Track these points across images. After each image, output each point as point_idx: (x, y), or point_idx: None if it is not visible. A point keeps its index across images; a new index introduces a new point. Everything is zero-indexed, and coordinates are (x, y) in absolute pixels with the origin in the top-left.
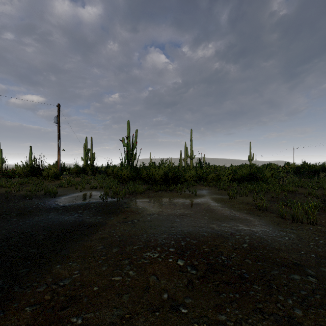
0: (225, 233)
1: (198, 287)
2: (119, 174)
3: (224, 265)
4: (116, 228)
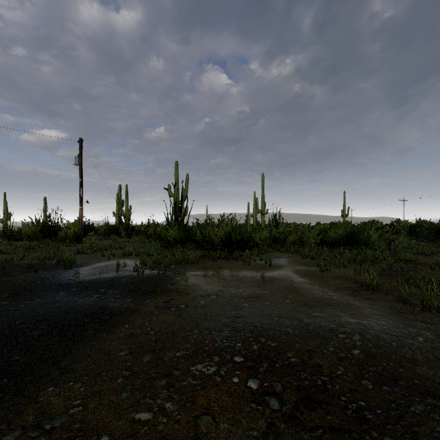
0: (321, 329)
1: (285, 439)
2: (164, 235)
3: (326, 391)
4: (152, 318)
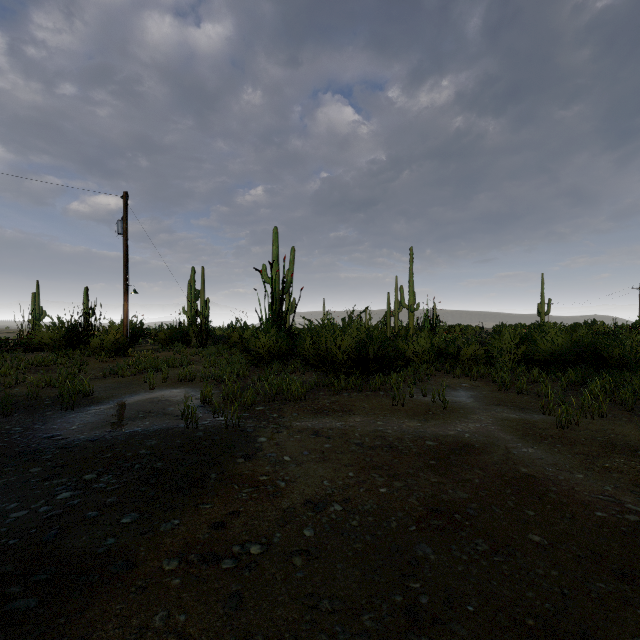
0: None
1: None
2: (252, 345)
3: None
4: (153, 618)
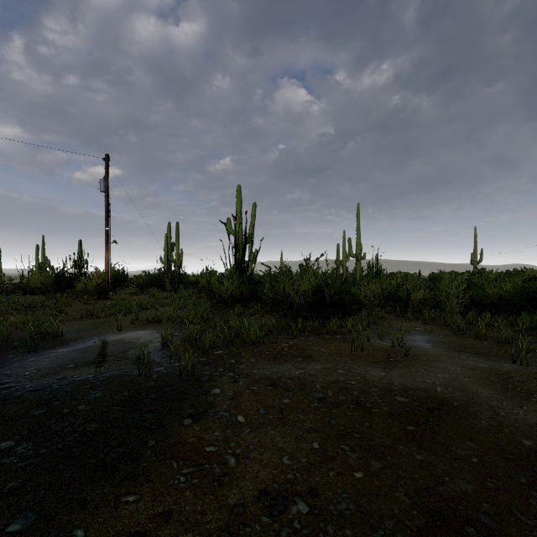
0: None
1: None
2: (216, 290)
3: None
4: None
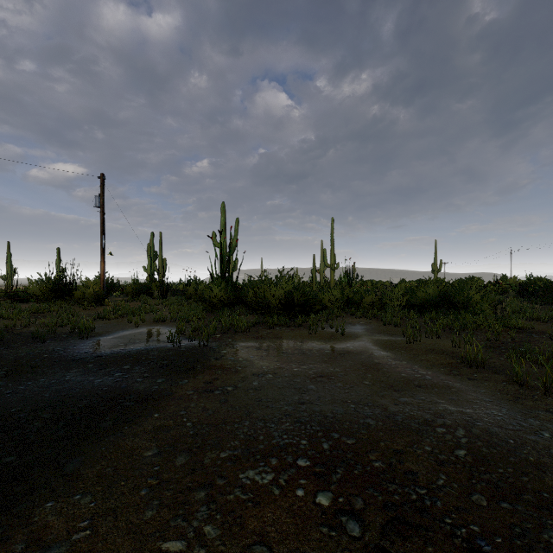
0: (413, 420)
1: None
2: (207, 296)
3: (424, 509)
4: (190, 405)
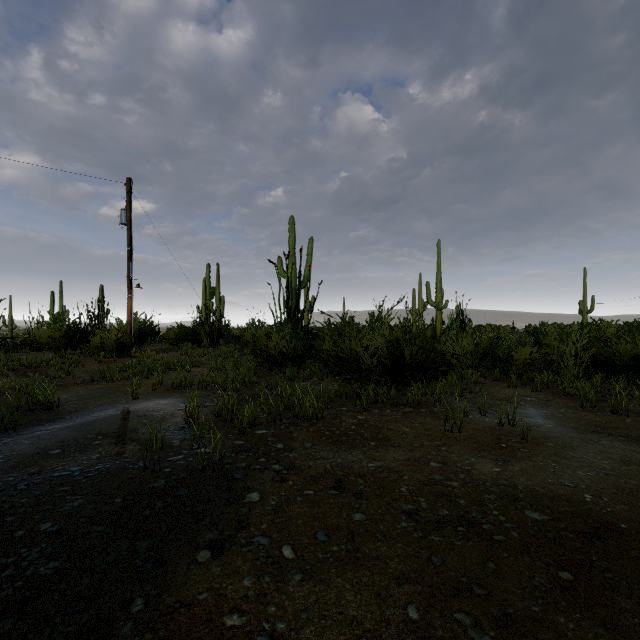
0: None
1: None
2: (263, 346)
3: None
4: None
